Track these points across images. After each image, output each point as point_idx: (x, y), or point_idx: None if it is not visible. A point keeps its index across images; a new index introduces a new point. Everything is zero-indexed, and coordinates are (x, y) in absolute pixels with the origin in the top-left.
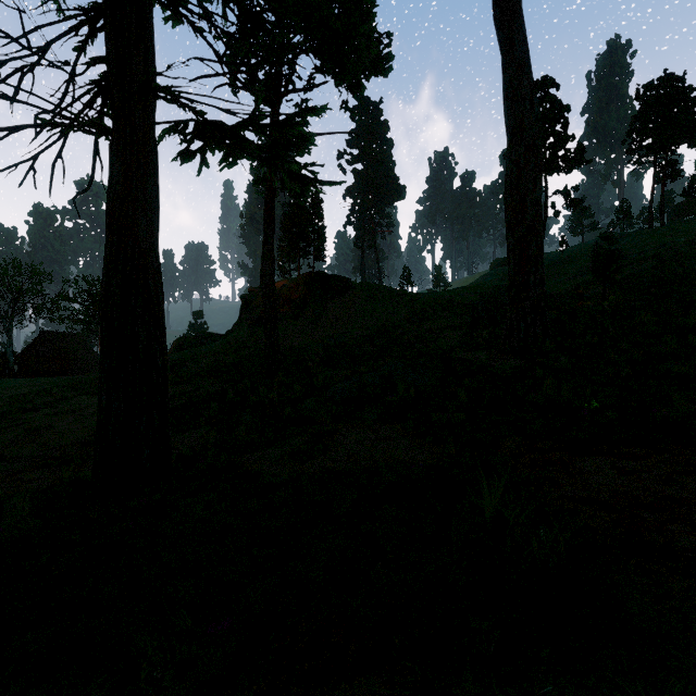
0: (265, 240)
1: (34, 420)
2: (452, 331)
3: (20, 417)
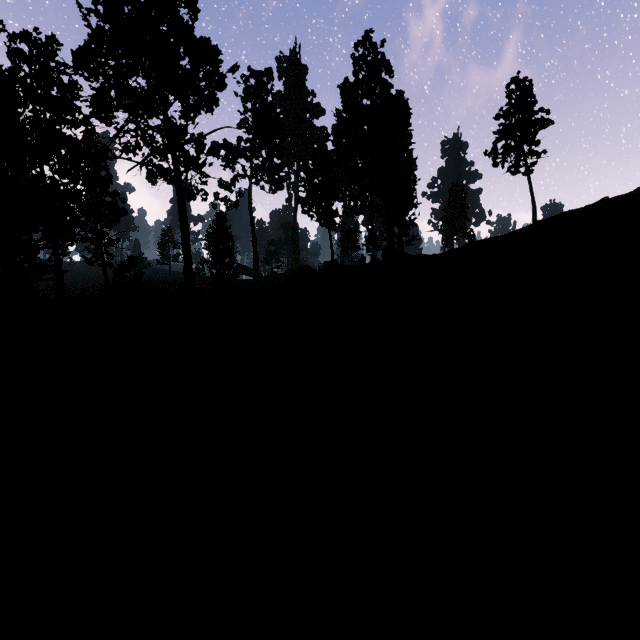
0: None
1: None
2: None
3: None
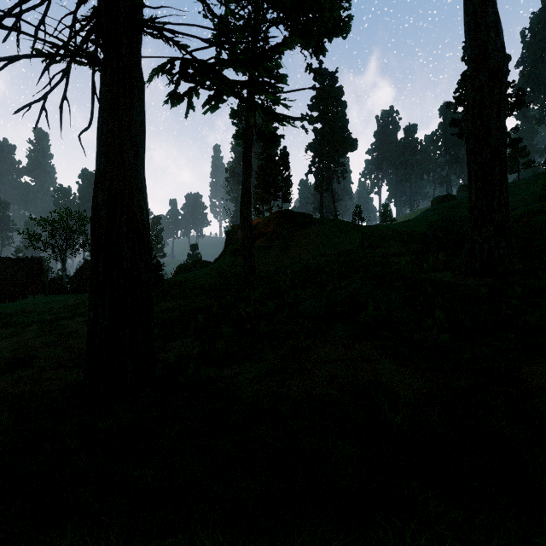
0: (244, 182)
1: (69, 326)
2: (404, 256)
3: (60, 323)
